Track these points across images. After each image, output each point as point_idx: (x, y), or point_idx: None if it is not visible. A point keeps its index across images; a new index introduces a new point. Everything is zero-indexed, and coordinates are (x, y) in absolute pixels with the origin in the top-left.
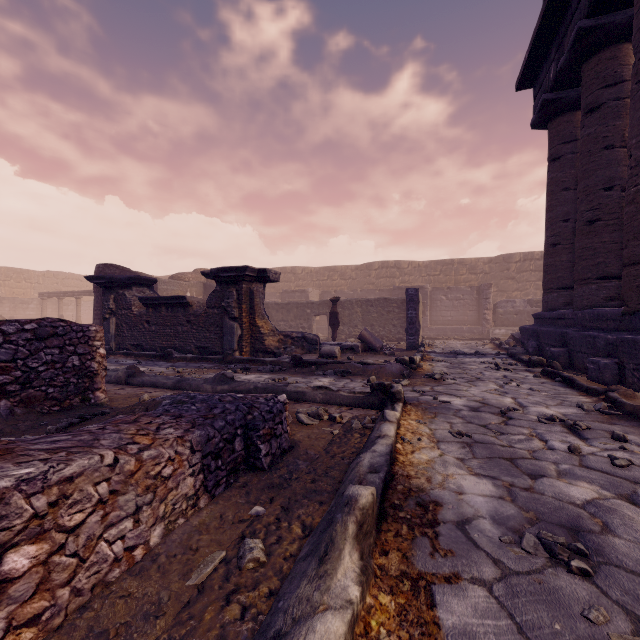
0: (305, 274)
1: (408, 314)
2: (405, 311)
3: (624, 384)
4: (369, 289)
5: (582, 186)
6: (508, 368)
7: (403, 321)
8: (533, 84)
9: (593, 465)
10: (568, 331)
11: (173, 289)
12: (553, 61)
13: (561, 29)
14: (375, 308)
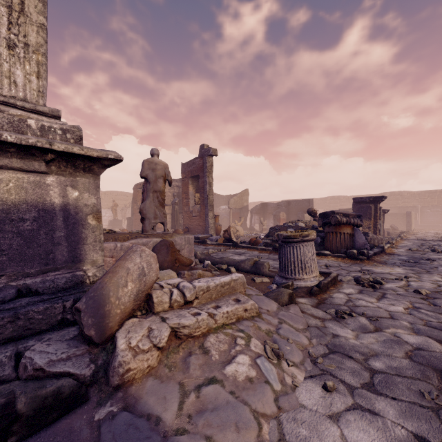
0: (345, 199)
1: (407, 220)
2: (405, 218)
3: None
4: (384, 207)
5: None
6: (440, 234)
7: (404, 222)
8: None
9: (432, 238)
10: None
11: None
12: None
13: None
14: (390, 217)
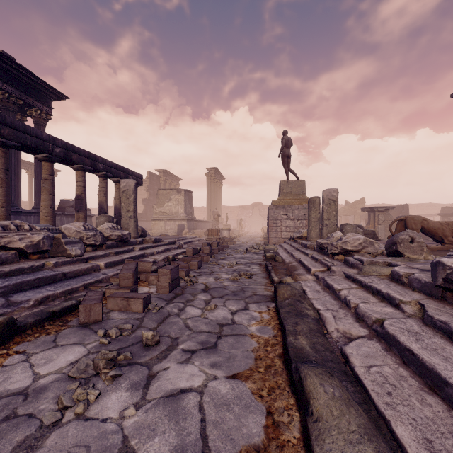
0: None
1: None
2: None
3: None
4: None
5: None
6: None
7: None
8: None
9: None
10: None
11: None
12: None
13: None
14: None
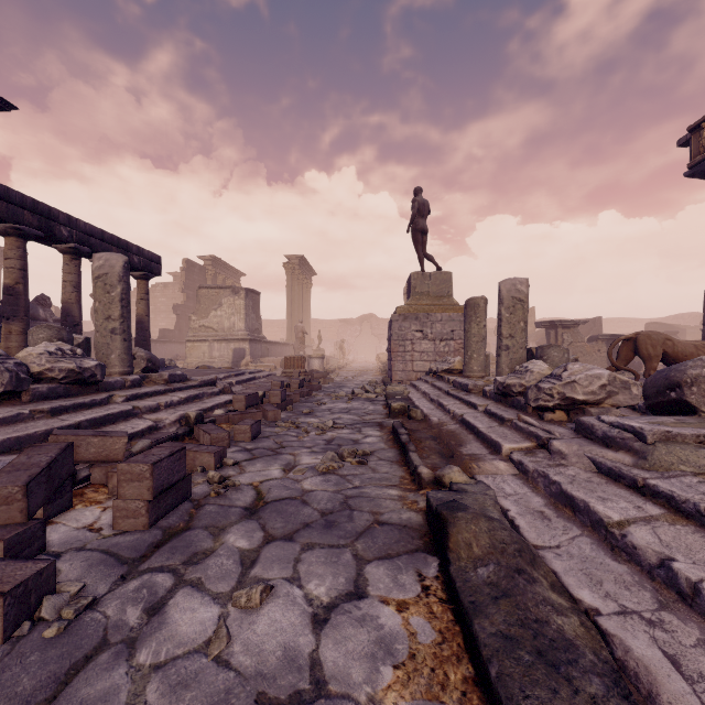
0: None
1: None
2: None
3: None
4: None
5: None
6: None
7: None
8: None
9: None
10: None
11: (699, 331)
12: None
13: None
14: None
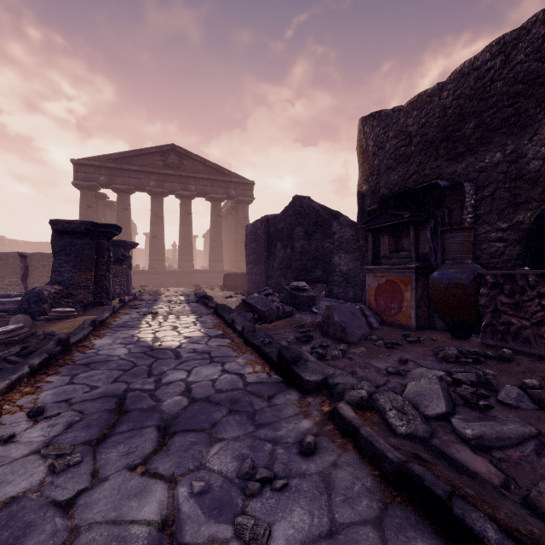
0: None
1: None
2: None
3: (162, 286)
4: None
5: (125, 231)
6: None
7: None
8: (76, 164)
9: None
10: (133, 276)
11: None
12: (104, 176)
13: (113, 172)
14: None
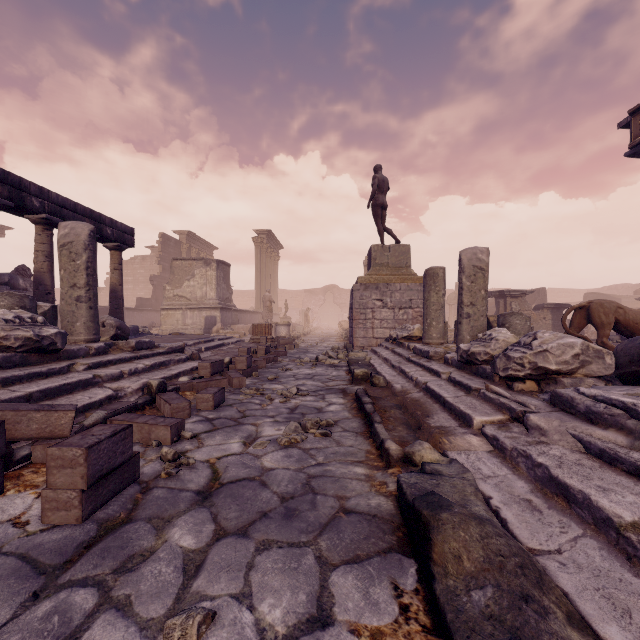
0: None
1: None
2: None
3: None
4: None
5: None
6: None
7: None
8: None
9: None
10: None
11: (633, 301)
12: None
13: None
14: None
